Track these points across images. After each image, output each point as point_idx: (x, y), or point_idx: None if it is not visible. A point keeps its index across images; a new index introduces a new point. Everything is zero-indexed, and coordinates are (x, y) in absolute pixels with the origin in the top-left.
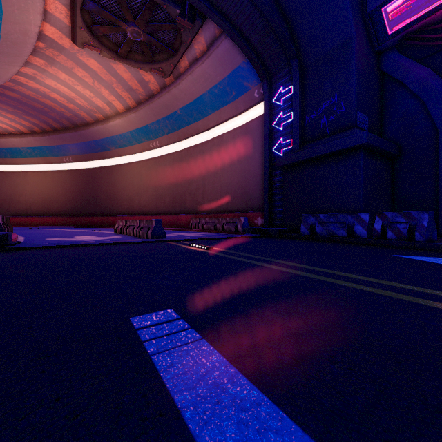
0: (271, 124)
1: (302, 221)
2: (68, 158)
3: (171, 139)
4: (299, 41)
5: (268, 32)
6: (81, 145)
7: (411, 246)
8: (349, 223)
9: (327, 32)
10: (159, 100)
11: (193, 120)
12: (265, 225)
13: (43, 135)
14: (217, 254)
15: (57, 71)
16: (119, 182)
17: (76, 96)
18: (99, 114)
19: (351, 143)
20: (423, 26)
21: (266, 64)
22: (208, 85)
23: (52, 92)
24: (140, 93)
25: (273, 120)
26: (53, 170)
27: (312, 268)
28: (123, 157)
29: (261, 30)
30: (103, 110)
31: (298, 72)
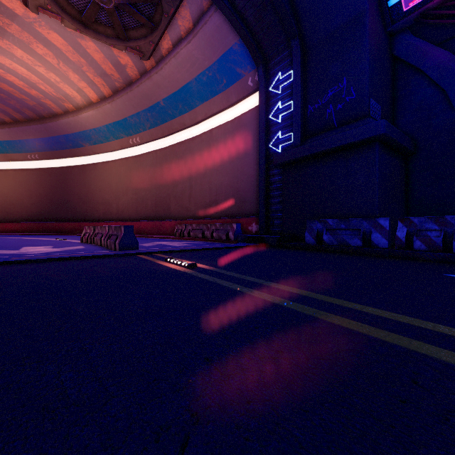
0: (267, 116)
1: (307, 227)
2: (34, 155)
3: (154, 135)
4: (301, 17)
5: (265, 5)
6: (48, 140)
7: (451, 259)
8: (365, 230)
9: (334, 4)
10: (139, 88)
11: (178, 113)
12: (261, 232)
13: (1, 127)
14: (201, 277)
15: (11, 46)
16: (94, 183)
17: (38, 80)
18: (69, 103)
19: (365, 134)
20: (445, 1)
21: (263, 46)
22: (195, 71)
23: (7, 73)
24: (116, 79)
25: (270, 111)
26: (16, 169)
27: (361, 308)
28: (99, 154)
29: (257, 1)
30: (73, 99)
31: (299, 54)
